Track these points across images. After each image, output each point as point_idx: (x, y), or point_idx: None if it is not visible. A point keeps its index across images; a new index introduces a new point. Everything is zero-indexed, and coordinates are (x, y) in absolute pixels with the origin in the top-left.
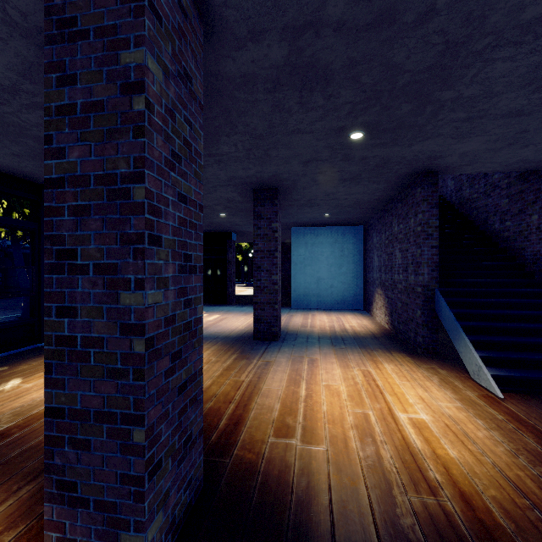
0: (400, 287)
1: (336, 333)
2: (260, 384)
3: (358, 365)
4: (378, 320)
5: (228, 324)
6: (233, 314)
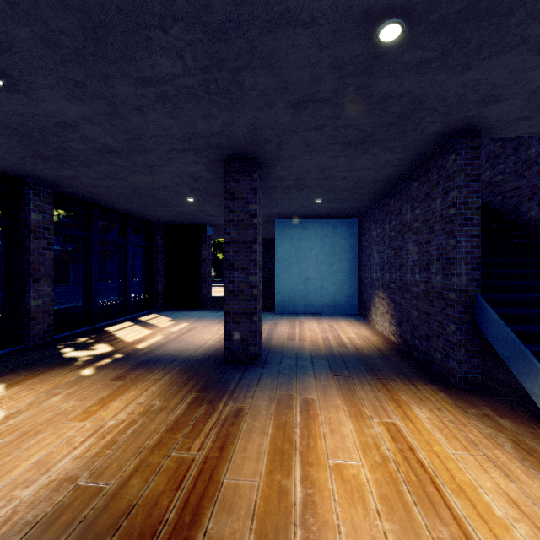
0: (415, 291)
1: (333, 349)
2: (221, 470)
3: (376, 412)
4: (380, 329)
5: (195, 337)
6: (205, 322)
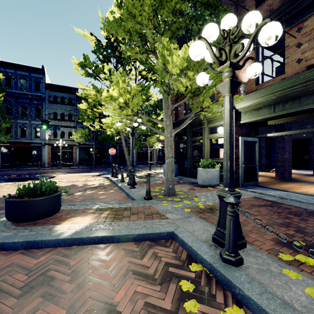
0: None
1: None
2: (308, 178)
3: None
4: None
5: (305, 173)
6: (309, 171)
